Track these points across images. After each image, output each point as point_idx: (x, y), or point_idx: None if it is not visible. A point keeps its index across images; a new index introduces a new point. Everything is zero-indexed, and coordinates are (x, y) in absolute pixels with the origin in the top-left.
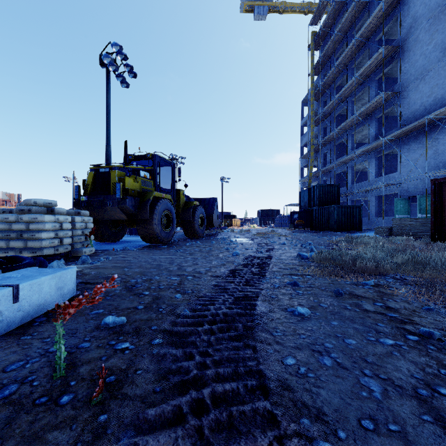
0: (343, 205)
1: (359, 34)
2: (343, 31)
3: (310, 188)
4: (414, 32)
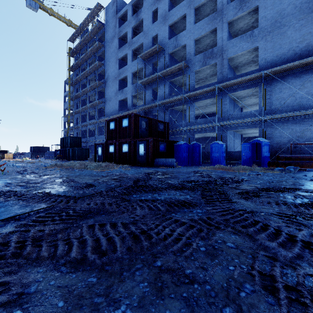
0: (80, 148)
1: (90, 68)
2: (85, 59)
3: (66, 137)
4: (108, 81)
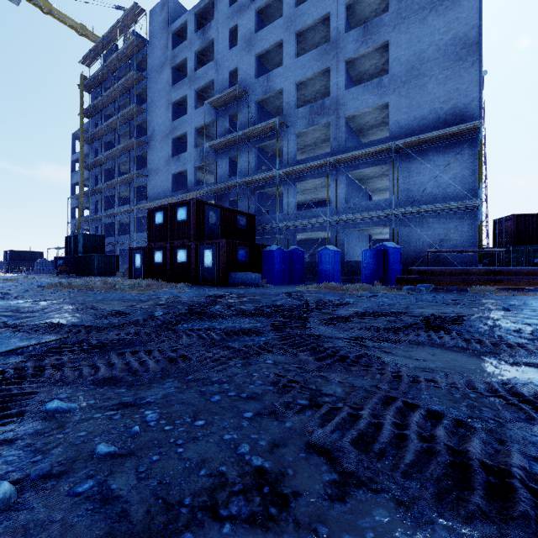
0: (103, 254)
1: (121, 114)
2: (111, 98)
3: (76, 235)
4: (154, 139)
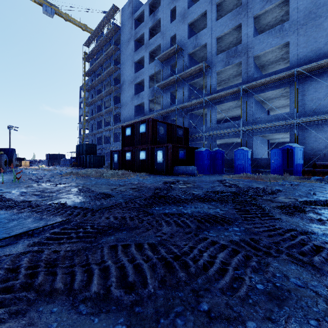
0: (96, 155)
1: (106, 72)
2: (100, 63)
3: (81, 144)
4: (124, 85)
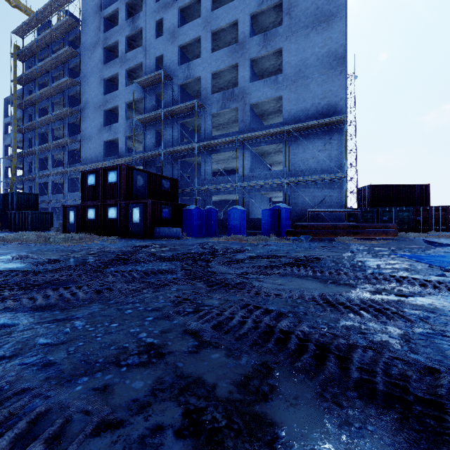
0: (37, 211)
1: (55, 85)
2: (45, 69)
3: (9, 193)
4: (87, 109)
